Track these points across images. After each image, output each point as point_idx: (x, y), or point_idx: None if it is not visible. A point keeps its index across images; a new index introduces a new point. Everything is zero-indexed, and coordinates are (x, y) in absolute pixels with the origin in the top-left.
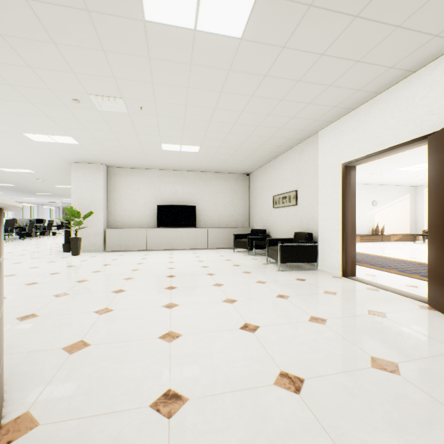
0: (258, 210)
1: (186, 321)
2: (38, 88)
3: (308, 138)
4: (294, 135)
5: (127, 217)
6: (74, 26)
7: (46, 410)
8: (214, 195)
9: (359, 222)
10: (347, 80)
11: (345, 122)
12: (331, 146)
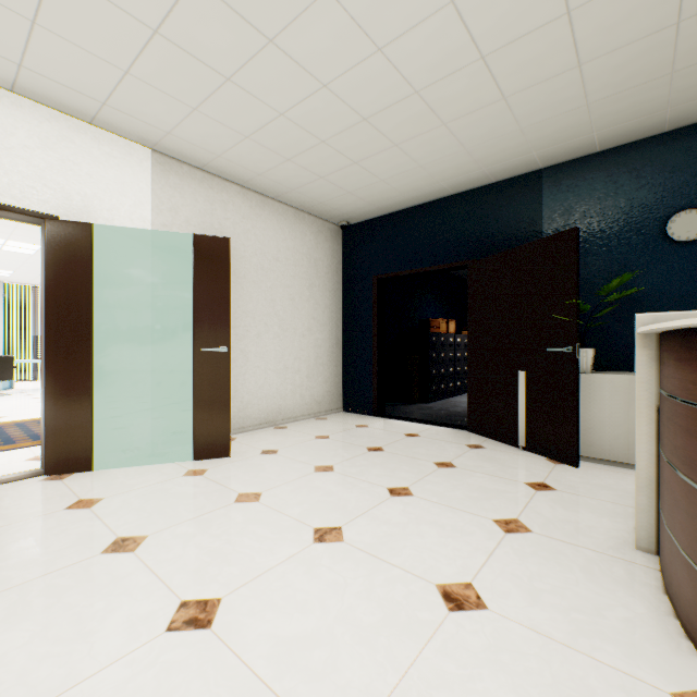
0: None
1: None
2: None
3: None
4: None
5: None
6: None
7: None
8: None
9: None
10: None
11: None
12: None
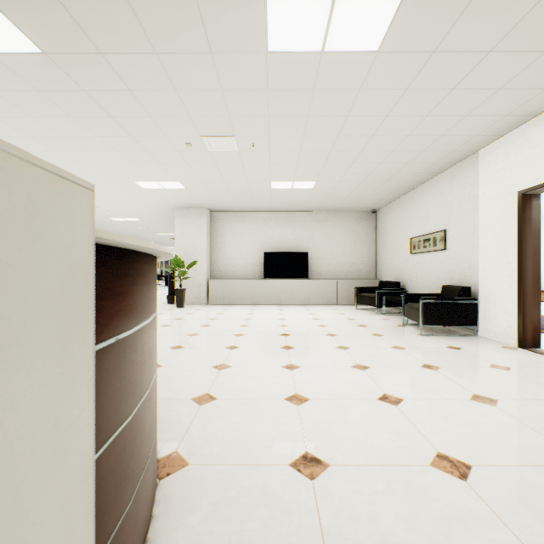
0: (388, 257)
1: (311, 385)
2: (155, 136)
3: (462, 160)
4: (442, 158)
5: (230, 266)
6: (196, 70)
7: (191, 452)
8: (330, 239)
9: (543, 272)
10: (527, 79)
11: (522, 134)
12: (499, 168)
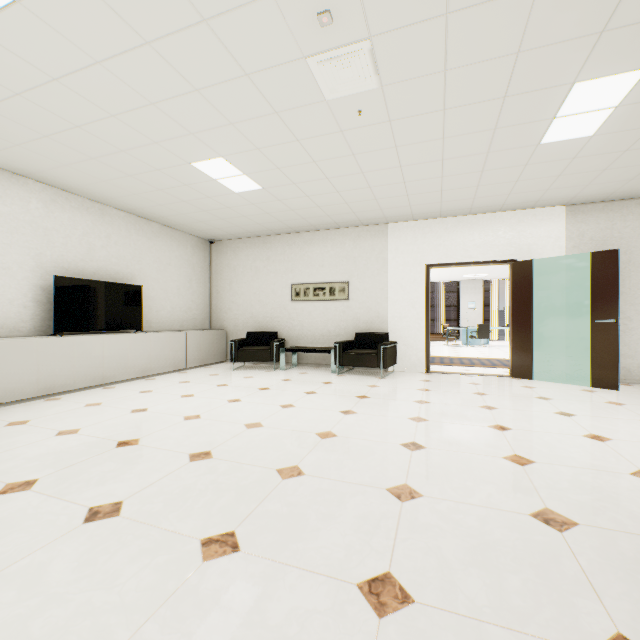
0: (243, 302)
1: (554, 428)
2: None
3: (371, 225)
4: (370, 219)
5: None
6: (577, 16)
7: None
8: (164, 268)
9: None
10: (483, 200)
11: (429, 226)
12: (409, 243)
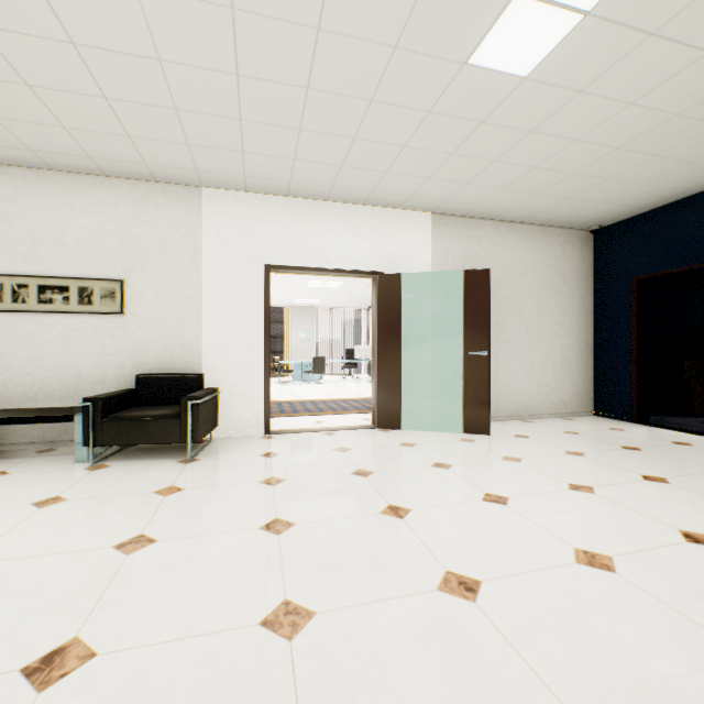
0: None
1: (526, 550)
2: None
3: (170, 183)
4: (168, 166)
5: None
6: None
7: None
8: None
9: None
10: (353, 175)
11: (270, 205)
12: (239, 227)
